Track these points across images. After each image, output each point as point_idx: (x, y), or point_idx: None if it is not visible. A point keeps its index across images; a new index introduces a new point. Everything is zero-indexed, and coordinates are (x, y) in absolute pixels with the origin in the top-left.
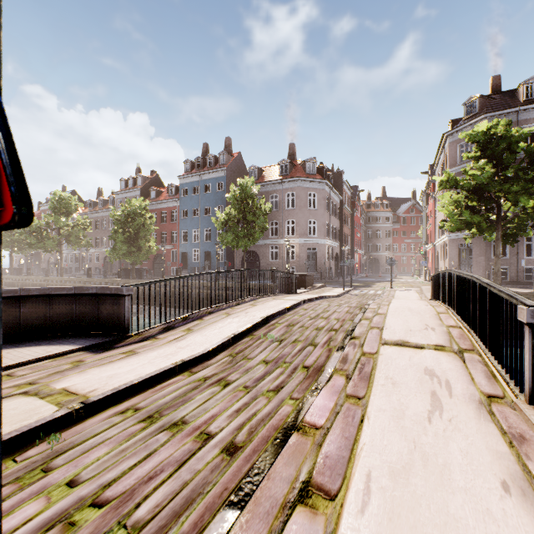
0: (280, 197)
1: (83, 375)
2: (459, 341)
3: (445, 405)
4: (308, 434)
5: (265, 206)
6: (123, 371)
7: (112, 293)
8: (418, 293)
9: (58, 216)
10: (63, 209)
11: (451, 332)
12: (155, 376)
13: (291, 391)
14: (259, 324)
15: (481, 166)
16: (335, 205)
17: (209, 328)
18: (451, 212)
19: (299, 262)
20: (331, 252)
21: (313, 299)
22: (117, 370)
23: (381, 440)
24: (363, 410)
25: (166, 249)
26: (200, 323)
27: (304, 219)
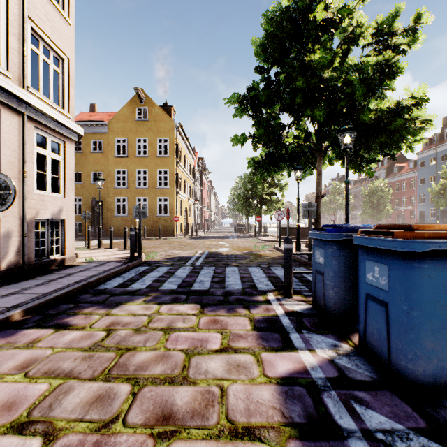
0: None
1: None
2: None
3: None
4: None
5: None
6: None
7: None
8: None
9: (334, 195)
10: (337, 190)
11: None
12: None
13: None
14: None
15: None
16: None
17: None
18: None
19: None
20: None
21: None
22: None
23: None
24: None
25: (405, 210)
26: None
27: None
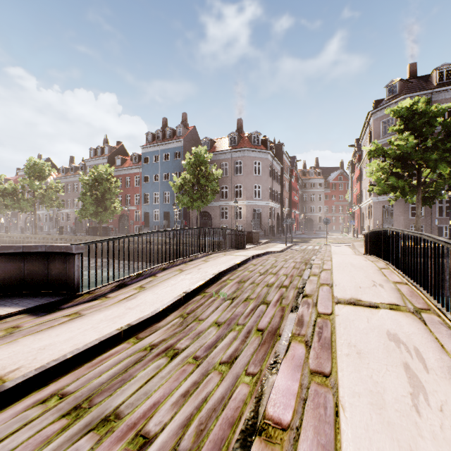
0: (230, 165)
1: (12, 347)
2: (411, 299)
3: (426, 385)
4: (273, 440)
5: (217, 172)
6: (60, 340)
7: (61, 251)
8: (351, 248)
9: (33, 180)
10: (37, 173)
11: (400, 289)
12: (94, 347)
13: (246, 363)
14: (211, 280)
15: (406, 137)
16: (277, 172)
17: (161, 285)
18: (379, 177)
19: (246, 221)
20: (273, 212)
21: (260, 254)
22: (53, 338)
23: (370, 450)
24: (334, 394)
25: (130, 210)
26: (153, 280)
27: (250, 184)
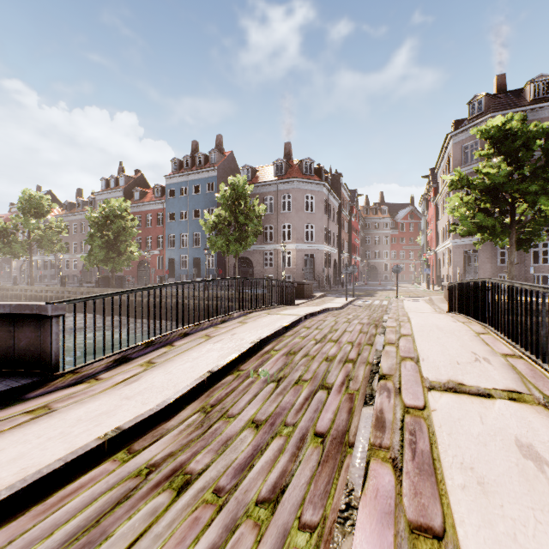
0: (276, 199)
1: None
2: (536, 383)
3: None
4: None
5: (259, 208)
6: (1, 461)
7: (33, 313)
8: (428, 303)
9: (28, 218)
10: (34, 209)
11: (515, 366)
12: (54, 473)
13: (300, 502)
14: (249, 352)
15: (497, 163)
16: (334, 209)
17: (178, 360)
18: (463, 214)
19: (295, 269)
20: (329, 259)
21: (315, 313)
22: None
23: None
24: None
25: (151, 255)
26: (168, 351)
27: (301, 223)
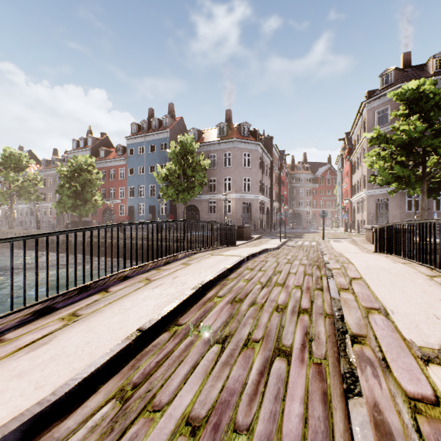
0: (218, 156)
1: None
2: None
3: None
4: None
5: (204, 162)
6: None
7: None
8: (353, 244)
9: (8, 171)
10: (14, 165)
11: None
12: None
13: None
14: (190, 299)
15: (414, 121)
16: (267, 165)
17: (107, 311)
18: (382, 166)
19: (235, 215)
20: (263, 206)
21: (256, 253)
22: None
23: None
24: None
25: (114, 204)
26: (100, 299)
27: (239, 177)
